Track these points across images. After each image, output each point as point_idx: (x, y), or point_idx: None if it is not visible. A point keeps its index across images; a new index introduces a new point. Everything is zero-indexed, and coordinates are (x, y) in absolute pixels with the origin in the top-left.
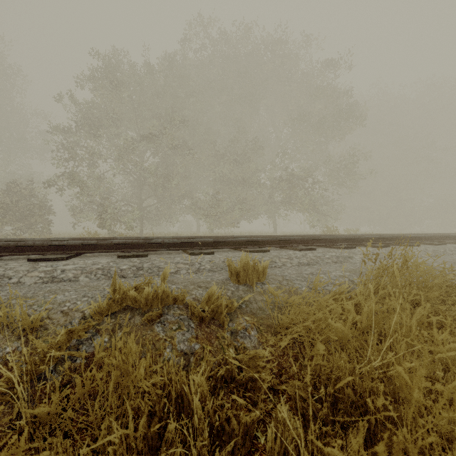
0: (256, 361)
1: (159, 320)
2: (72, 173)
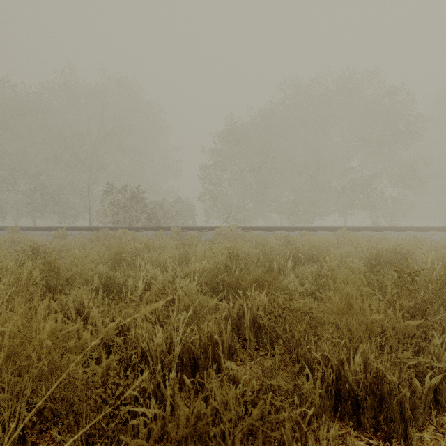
0: None
1: None
2: (212, 193)
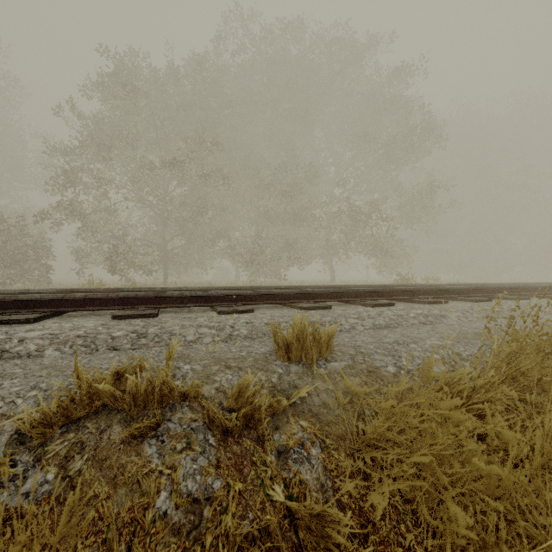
0: (325, 526)
1: (155, 433)
2: (75, 206)
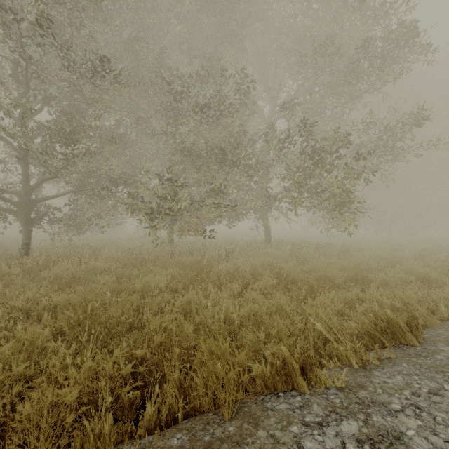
0: None
1: None
2: None
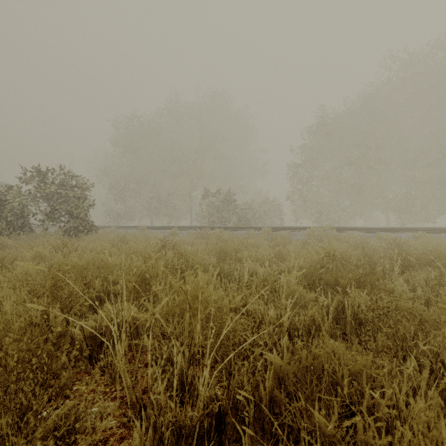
0: None
1: None
2: (302, 192)
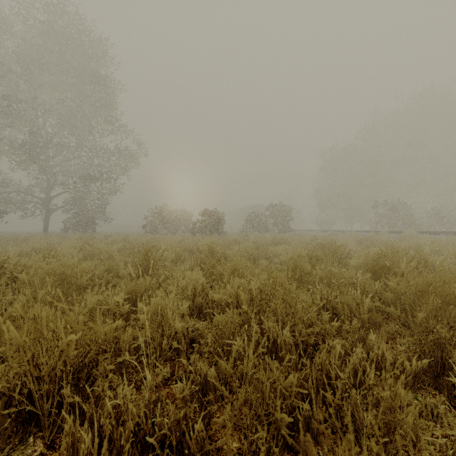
0: None
1: None
2: None
